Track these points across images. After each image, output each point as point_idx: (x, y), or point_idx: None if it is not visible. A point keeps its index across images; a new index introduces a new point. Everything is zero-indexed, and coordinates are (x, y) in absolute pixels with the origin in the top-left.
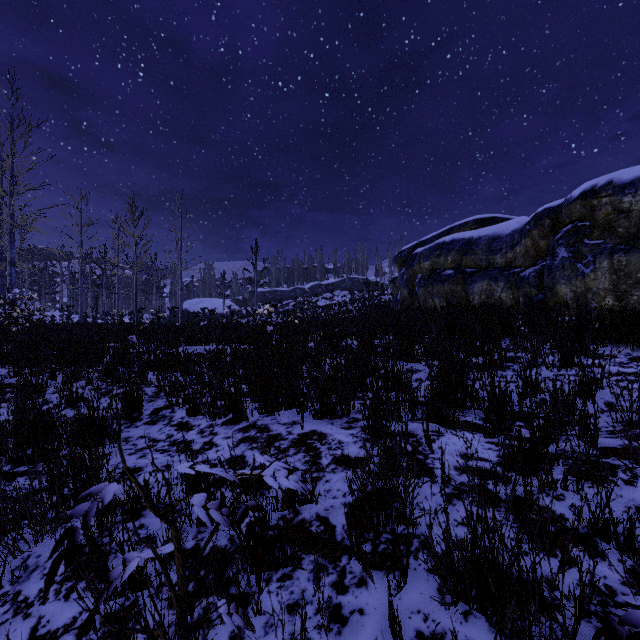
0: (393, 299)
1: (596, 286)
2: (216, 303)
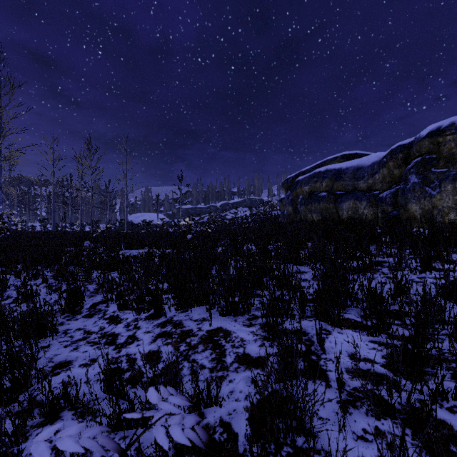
0: (281, 214)
1: (441, 205)
2: (153, 216)
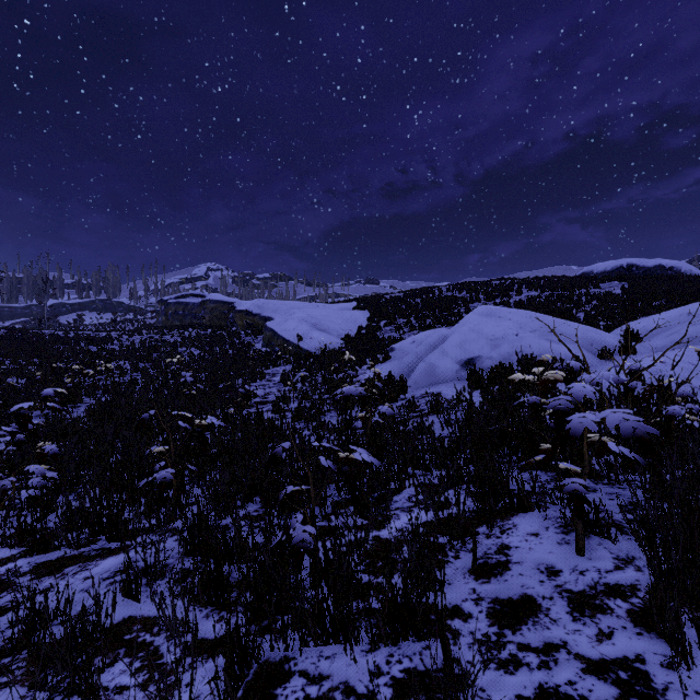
0: (157, 321)
1: (207, 320)
2: None
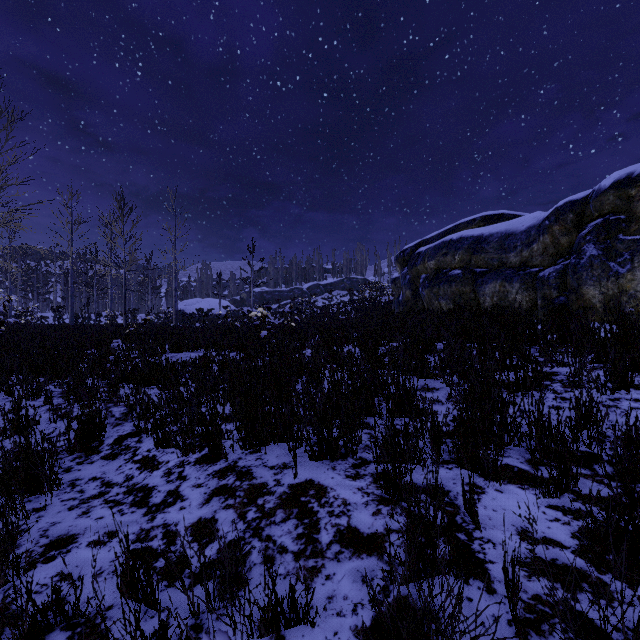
0: (394, 300)
1: (633, 288)
2: (213, 303)
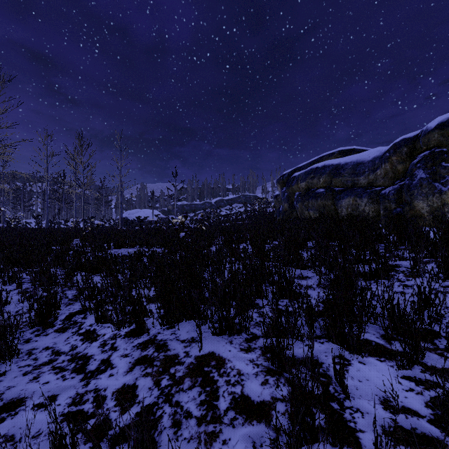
0: (276, 210)
1: None
2: (148, 213)
